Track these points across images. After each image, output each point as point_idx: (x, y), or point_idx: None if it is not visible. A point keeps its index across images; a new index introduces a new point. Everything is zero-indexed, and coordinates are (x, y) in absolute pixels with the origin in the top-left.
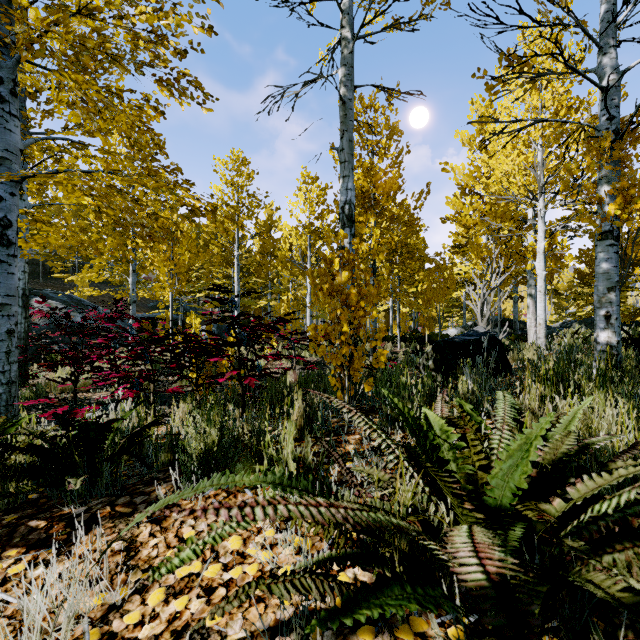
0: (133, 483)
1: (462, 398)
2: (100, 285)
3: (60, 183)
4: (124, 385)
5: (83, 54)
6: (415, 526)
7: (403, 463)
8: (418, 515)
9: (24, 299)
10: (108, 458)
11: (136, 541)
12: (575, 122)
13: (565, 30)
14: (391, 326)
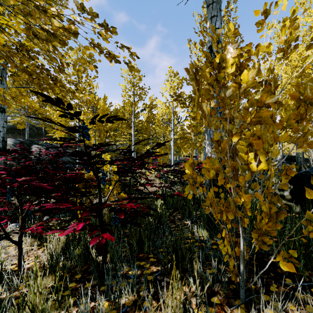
0: None
1: None
2: None
3: None
4: None
5: None
6: None
7: None
8: None
9: (3, 143)
10: None
11: None
12: None
13: None
14: None
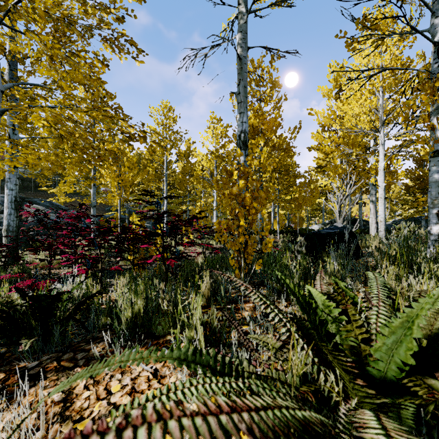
0: (78, 341)
1: (330, 275)
2: (73, 195)
3: (23, 110)
4: (79, 264)
5: (47, 19)
6: (308, 397)
7: (294, 335)
8: (309, 384)
9: (16, 203)
10: (58, 322)
11: (72, 393)
12: (413, 69)
13: (404, 3)
14: (272, 223)
